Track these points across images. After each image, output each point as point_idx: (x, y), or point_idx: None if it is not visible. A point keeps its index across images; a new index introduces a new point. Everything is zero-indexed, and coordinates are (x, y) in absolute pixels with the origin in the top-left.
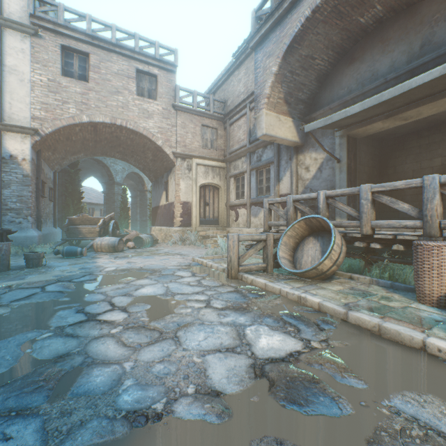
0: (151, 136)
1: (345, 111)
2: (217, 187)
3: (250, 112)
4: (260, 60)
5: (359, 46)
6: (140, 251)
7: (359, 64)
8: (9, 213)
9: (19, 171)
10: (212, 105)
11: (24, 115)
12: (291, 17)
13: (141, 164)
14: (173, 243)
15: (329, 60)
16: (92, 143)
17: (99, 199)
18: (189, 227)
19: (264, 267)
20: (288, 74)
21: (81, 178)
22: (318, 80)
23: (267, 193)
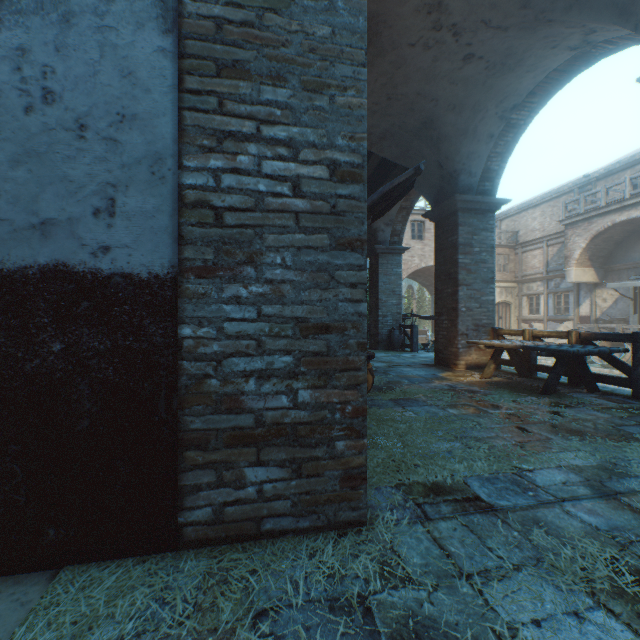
0: None
1: (633, 283)
2: (508, 303)
3: (546, 248)
4: (570, 235)
5: None
6: None
7: None
8: None
9: None
10: (505, 238)
11: None
12: (596, 220)
13: (429, 282)
14: None
15: (623, 235)
16: None
17: None
18: None
19: None
20: (592, 246)
21: None
22: (614, 244)
23: (565, 313)
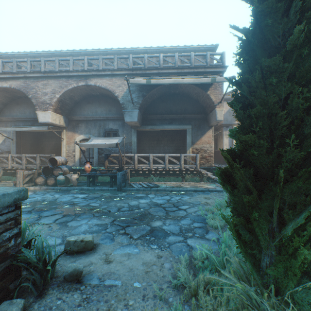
0: None
1: (7, 128)
2: None
3: None
4: None
5: (20, 100)
6: None
7: (21, 107)
8: None
9: None
10: None
11: None
12: None
13: None
14: None
15: (8, 100)
16: None
17: None
18: None
19: None
20: None
21: None
22: (3, 104)
23: None
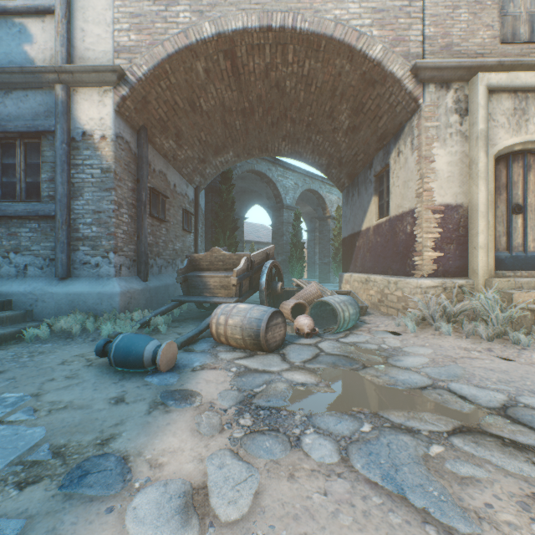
0: (353, 40)
1: None
2: None
3: None
4: None
5: None
6: (331, 360)
7: None
8: (81, 246)
9: (95, 161)
10: None
11: (103, 48)
12: None
13: (323, 154)
14: (417, 323)
15: None
16: (238, 119)
17: (269, 237)
18: (462, 278)
19: None
20: None
21: (243, 207)
22: None
23: None
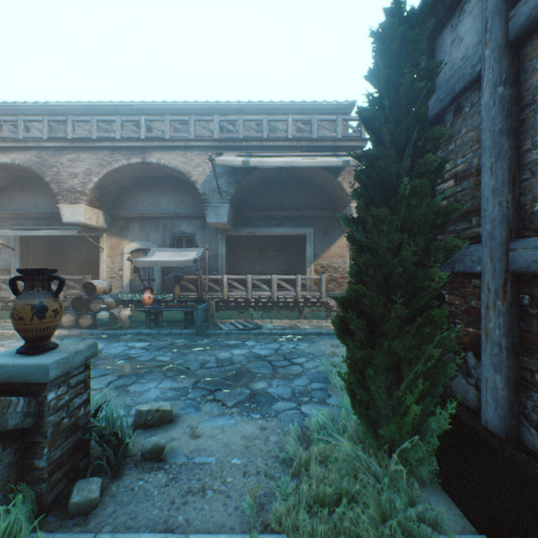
0: None
1: (7, 232)
2: None
3: None
4: None
5: (28, 183)
6: None
7: (29, 194)
8: None
9: None
10: None
11: None
12: None
13: None
14: None
15: (6, 182)
16: None
17: None
18: None
19: None
20: None
21: None
22: None
23: None
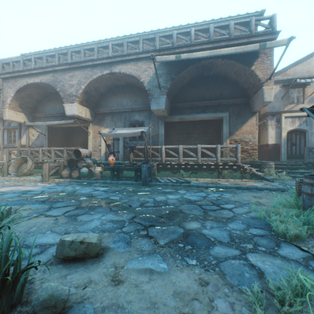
0: None
1: (38, 123)
2: None
3: None
4: (6, 86)
5: (52, 96)
6: None
7: (52, 103)
8: None
9: None
10: None
11: None
12: (20, 80)
13: None
14: None
15: (41, 97)
16: None
17: None
18: None
19: (3, 175)
20: (21, 98)
21: None
22: (37, 101)
23: (15, 143)
